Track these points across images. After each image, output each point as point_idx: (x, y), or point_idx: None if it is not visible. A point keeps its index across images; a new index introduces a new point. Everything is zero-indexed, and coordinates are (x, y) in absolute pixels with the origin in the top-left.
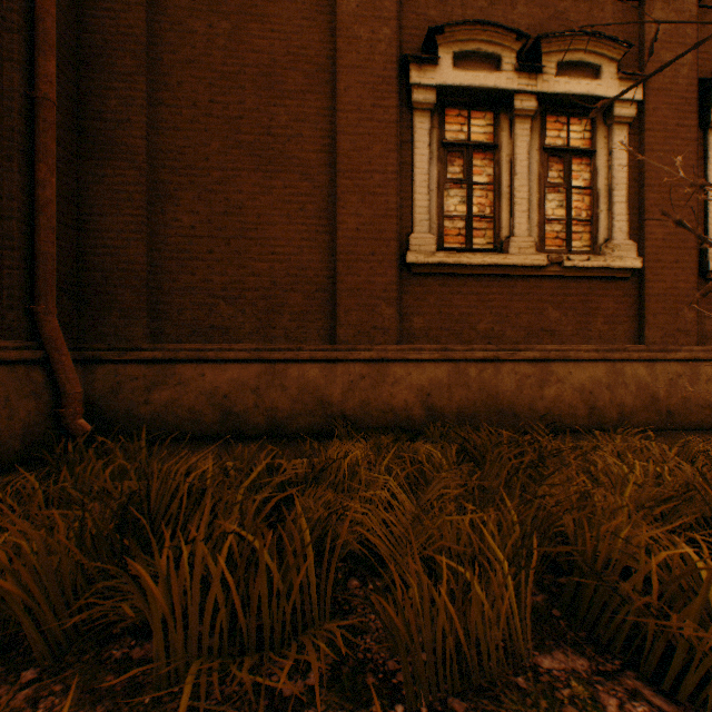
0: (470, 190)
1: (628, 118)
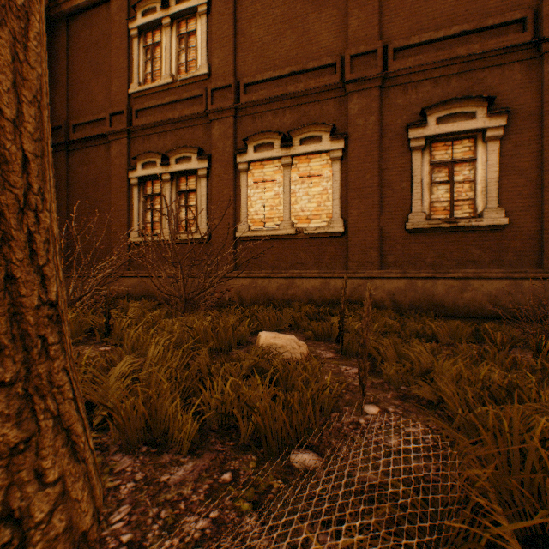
0: (152, 212)
1: (204, 175)
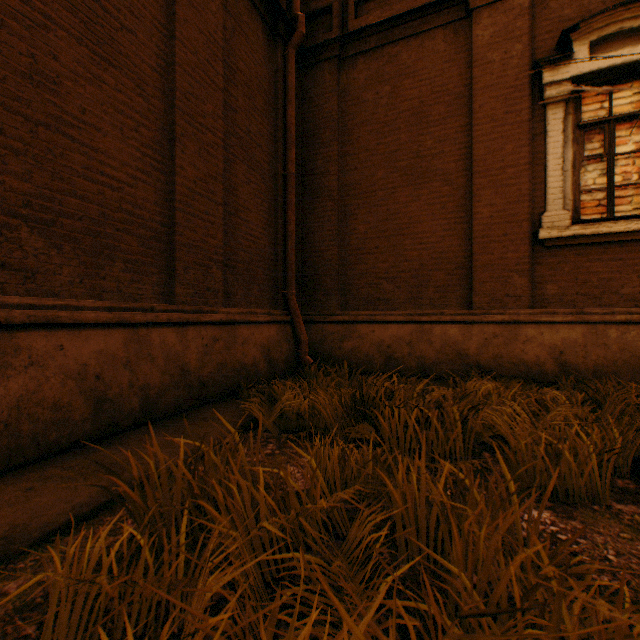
0: (610, 163)
1: None
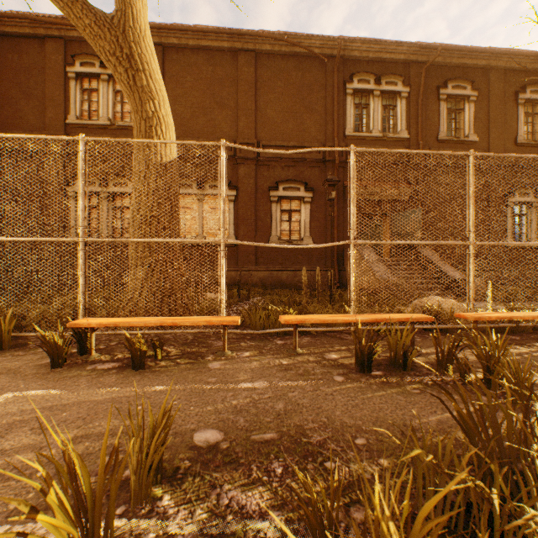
0: (89, 220)
1: None
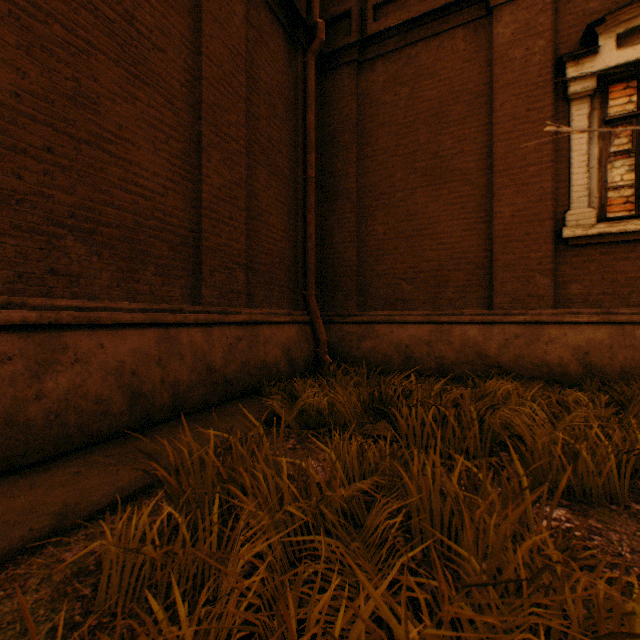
0: (639, 158)
1: None
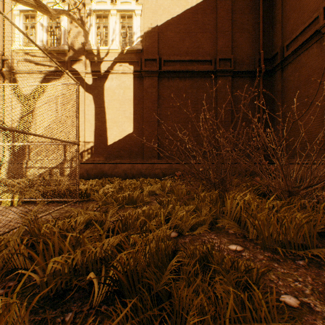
0: None
1: None
